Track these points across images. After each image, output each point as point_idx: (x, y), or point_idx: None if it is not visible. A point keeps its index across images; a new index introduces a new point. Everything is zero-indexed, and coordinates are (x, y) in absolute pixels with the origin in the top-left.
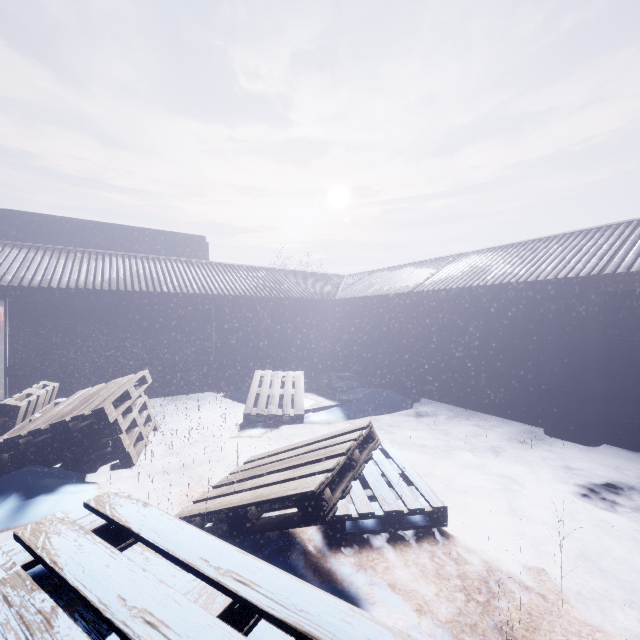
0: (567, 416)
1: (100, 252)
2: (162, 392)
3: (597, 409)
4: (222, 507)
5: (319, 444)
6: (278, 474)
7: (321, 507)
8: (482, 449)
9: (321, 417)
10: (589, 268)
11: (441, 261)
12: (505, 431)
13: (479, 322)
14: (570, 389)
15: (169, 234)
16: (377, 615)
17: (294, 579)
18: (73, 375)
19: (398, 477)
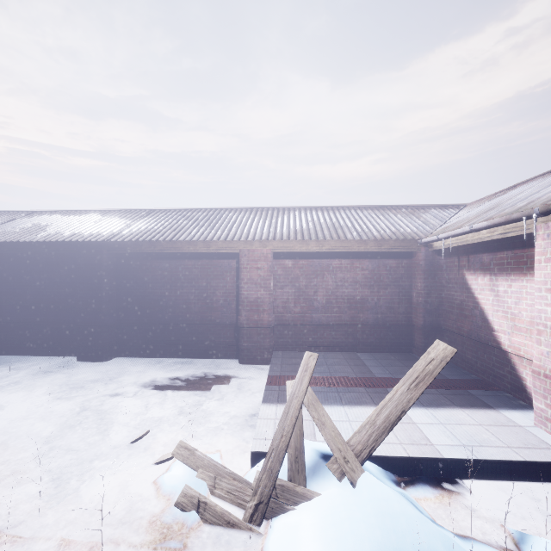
0: (90, 343)
1: None
2: None
3: (109, 334)
4: None
5: None
6: None
7: None
8: None
9: None
10: (106, 236)
11: (13, 215)
12: (42, 367)
13: (32, 275)
14: (92, 323)
15: None
16: None
17: None
18: None
19: None
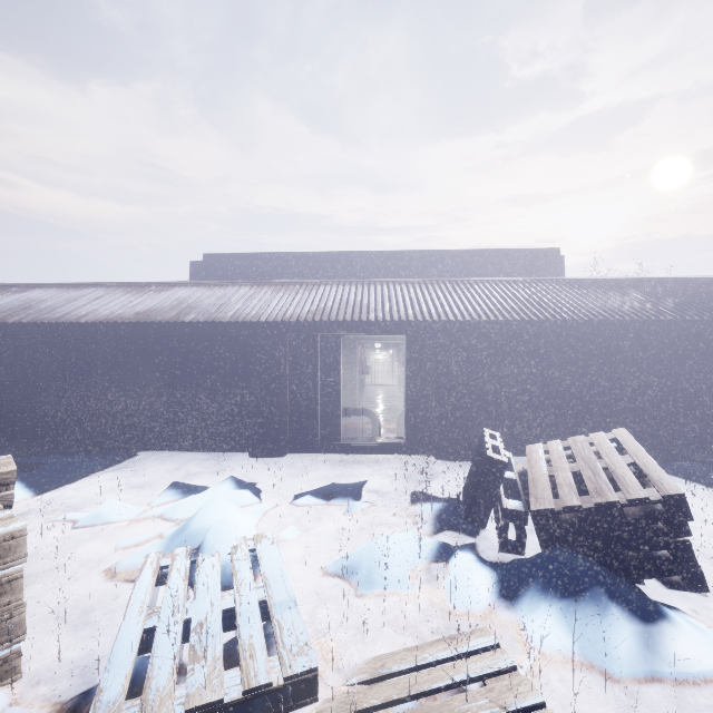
0: None
1: (465, 280)
2: None
3: None
4: None
5: None
6: None
7: None
8: None
9: None
10: None
11: None
12: None
13: None
14: None
15: (515, 252)
16: None
17: None
18: (469, 419)
19: None
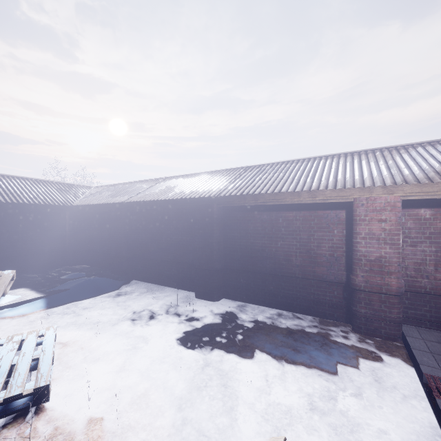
0: (204, 284)
1: None
2: None
3: (218, 278)
4: None
5: None
6: None
7: None
8: (143, 316)
9: (18, 311)
10: (216, 192)
11: (155, 181)
12: (172, 299)
13: (166, 225)
14: (205, 267)
15: None
16: None
17: None
18: None
19: (27, 364)
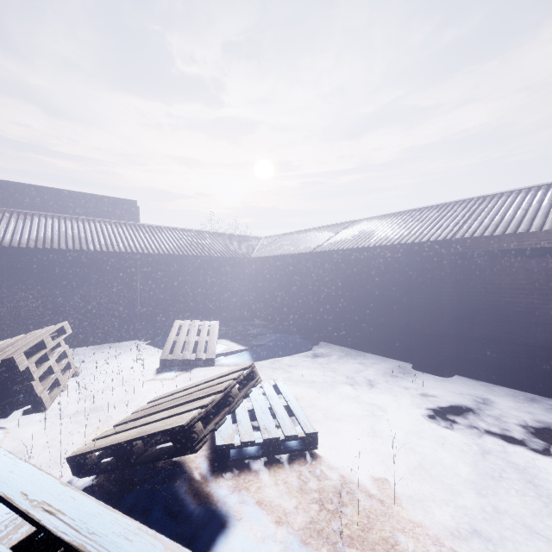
0: (428, 353)
1: (29, 212)
2: (89, 341)
3: (450, 347)
4: (111, 444)
5: (208, 384)
6: (166, 411)
7: (190, 439)
8: (360, 383)
9: (231, 360)
10: (445, 234)
11: (339, 226)
12: (382, 367)
13: (365, 277)
14: (430, 331)
15: (101, 198)
16: (241, 529)
17: (101, 505)
18: None
19: (283, 409)
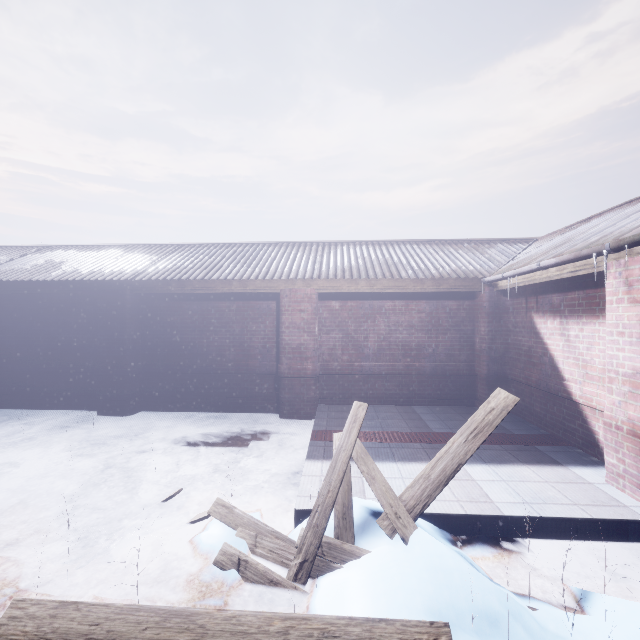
0: (112, 395)
1: None
2: None
3: (133, 385)
4: None
5: None
6: None
7: None
8: (7, 445)
9: None
10: (130, 274)
11: (22, 250)
12: (58, 421)
13: (46, 318)
14: (113, 373)
15: None
16: None
17: None
18: None
19: None
